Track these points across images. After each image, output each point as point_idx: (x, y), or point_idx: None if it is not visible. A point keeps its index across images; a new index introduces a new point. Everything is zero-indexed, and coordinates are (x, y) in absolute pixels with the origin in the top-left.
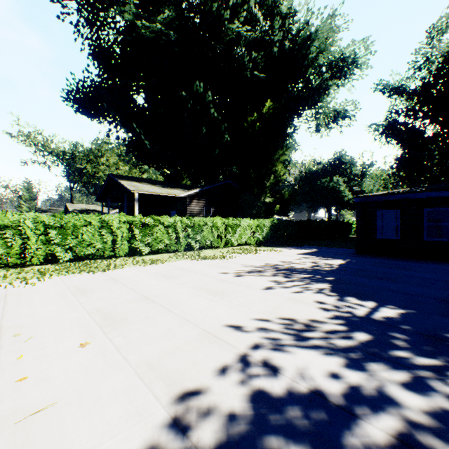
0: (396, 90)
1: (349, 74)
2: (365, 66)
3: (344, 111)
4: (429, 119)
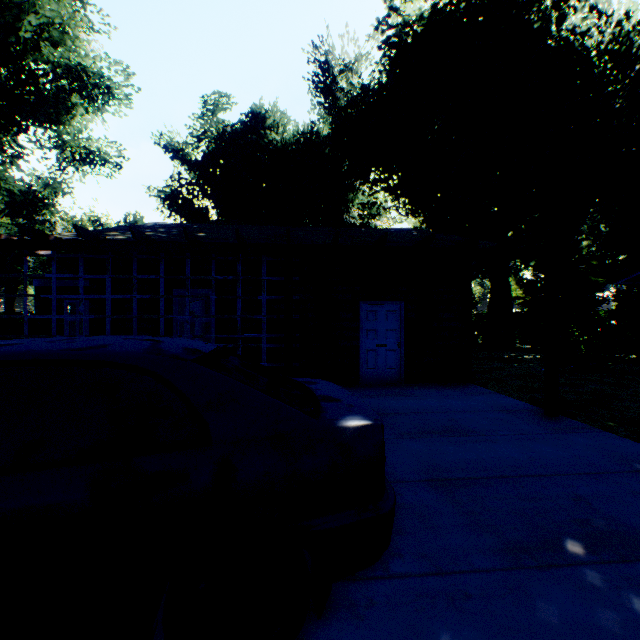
0: (180, 154)
1: (103, 100)
2: (131, 102)
3: (105, 154)
4: (209, 201)
